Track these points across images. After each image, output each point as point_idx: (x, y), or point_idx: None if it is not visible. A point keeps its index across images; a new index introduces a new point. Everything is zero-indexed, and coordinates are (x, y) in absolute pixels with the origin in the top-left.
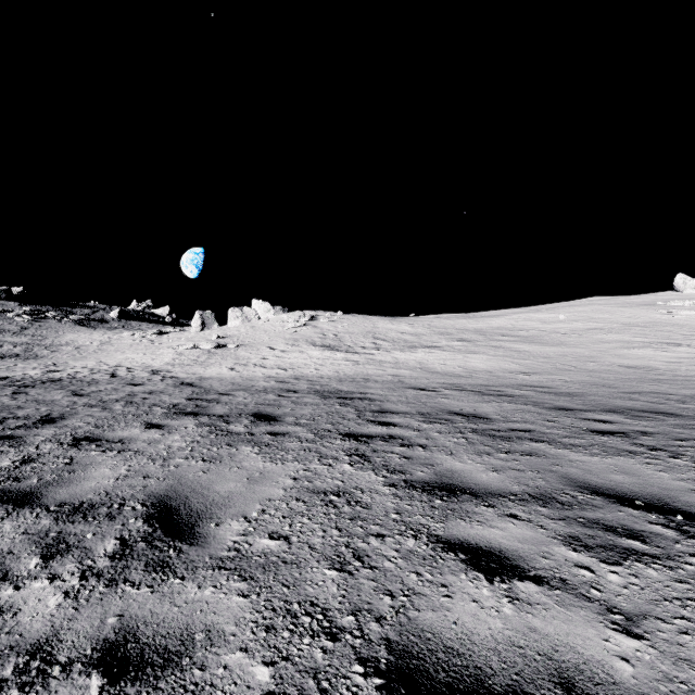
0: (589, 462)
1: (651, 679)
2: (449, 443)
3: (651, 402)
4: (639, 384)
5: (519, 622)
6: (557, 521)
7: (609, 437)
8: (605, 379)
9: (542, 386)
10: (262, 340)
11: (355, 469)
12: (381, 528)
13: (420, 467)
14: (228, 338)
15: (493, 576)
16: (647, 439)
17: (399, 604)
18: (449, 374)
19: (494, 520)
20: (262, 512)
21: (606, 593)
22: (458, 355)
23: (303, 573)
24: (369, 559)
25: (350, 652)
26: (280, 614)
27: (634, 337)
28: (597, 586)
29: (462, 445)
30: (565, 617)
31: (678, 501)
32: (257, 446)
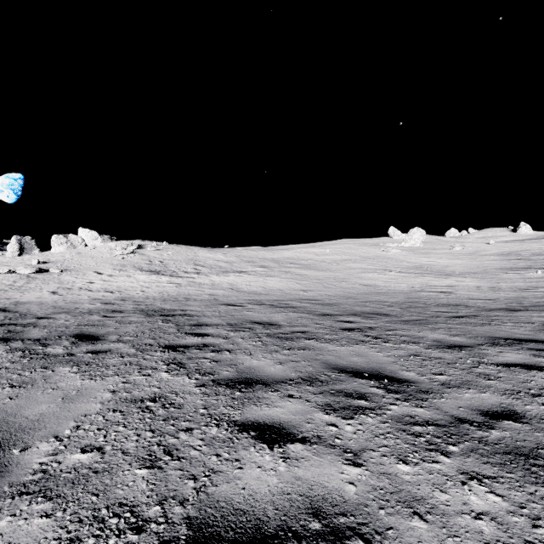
0: (339, 350)
1: (365, 492)
2: (249, 346)
3: (375, 307)
4: (369, 296)
5: (289, 475)
6: (318, 395)
7: (352, 332)
8: (351, 293)
9: (315, 299)
10: (88, 265)
11: (172, 376)
12: (190, 423)
13: (226, 367)
14: (51, 263)
15: (274, 444)
16: (372, 331)
17: (200, 484)
18: (252, 292)
19: (277, 401)
20: (76, 428)
21: (344, 440)
22: (260, 278)
23: (114, 479)
24: (178, 452)
25: (154, 539)
26: (87, 523)
27: (368, 265)
28: (339, 436)
29: (258, 347)
30: (318, 463)
31: (386, 370)
32: (77, 366)
